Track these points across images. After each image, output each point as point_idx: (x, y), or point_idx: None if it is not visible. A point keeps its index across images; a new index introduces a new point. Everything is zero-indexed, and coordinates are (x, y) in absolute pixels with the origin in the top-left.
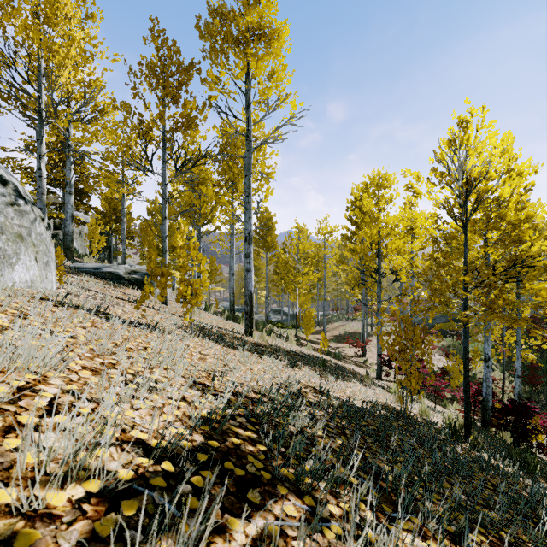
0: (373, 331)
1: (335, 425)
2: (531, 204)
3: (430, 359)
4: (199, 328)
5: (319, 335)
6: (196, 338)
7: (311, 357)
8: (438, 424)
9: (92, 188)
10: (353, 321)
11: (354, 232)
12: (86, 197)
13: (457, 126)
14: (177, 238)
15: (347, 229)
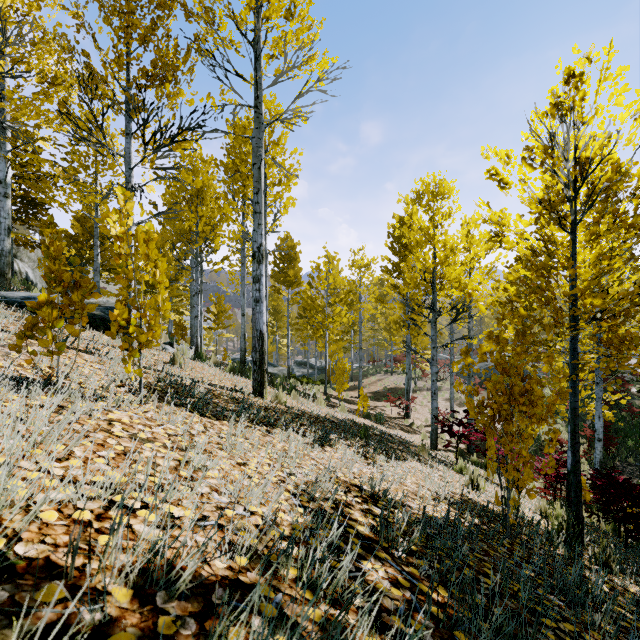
0: (418, 386)
1: (432, 623)
2: (627, 220)
3: (554, 432)
4: (172, 386)
5: (353, 392)
6: (151, 403)
7: (347, 424)
8: (534, 520)
9: (37, 189)
10: (393, 375)
11: (397, 264)
12: (41, 209)
13: (564, 81)
14: (109, 219)
15: (388, 260)
